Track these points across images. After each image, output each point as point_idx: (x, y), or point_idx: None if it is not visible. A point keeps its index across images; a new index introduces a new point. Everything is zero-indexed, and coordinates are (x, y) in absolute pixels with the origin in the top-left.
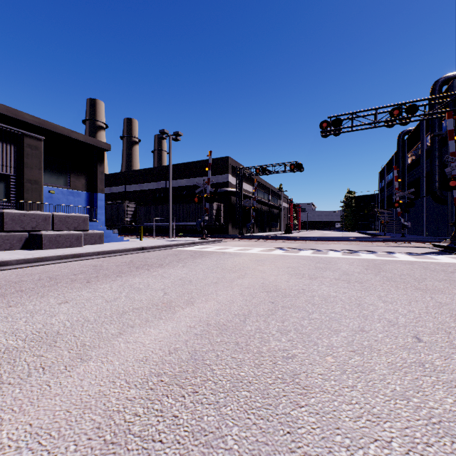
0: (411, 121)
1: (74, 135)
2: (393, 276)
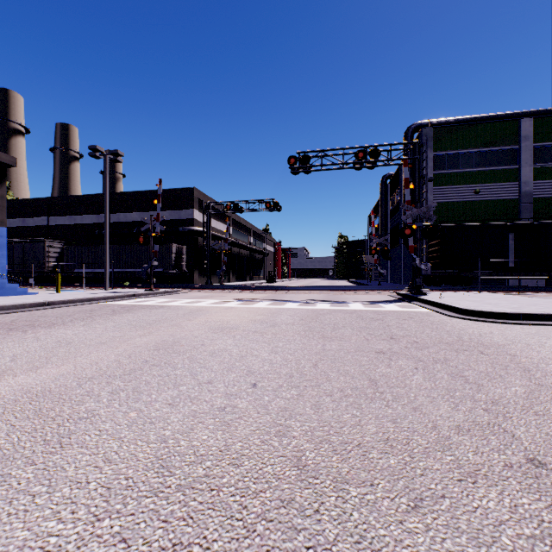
0: (376, 166)
1: None
2: (318, 325)
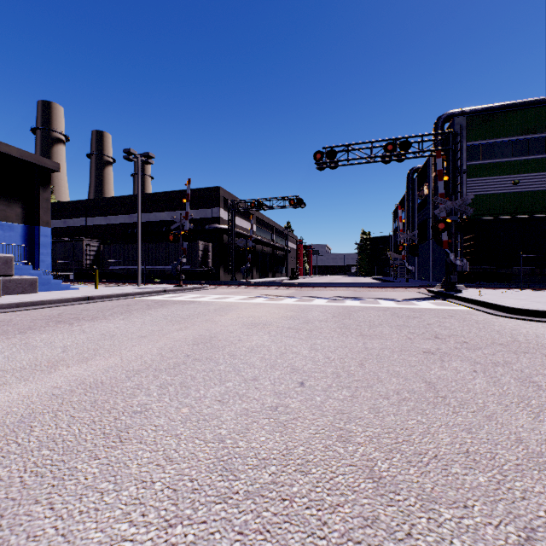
0: (406, 158)
1: (3, 148)
2: (353, 323)
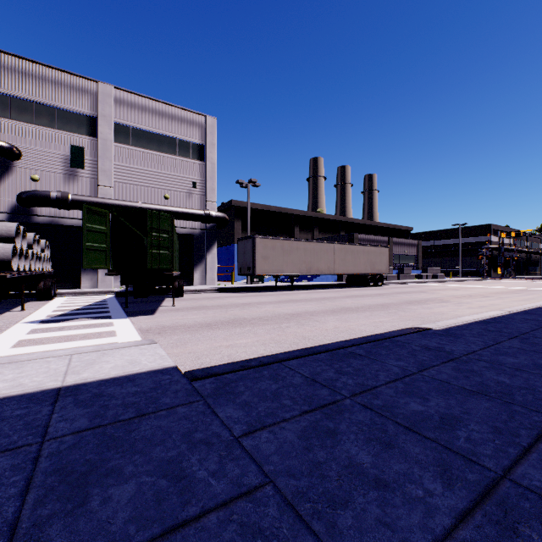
0: None
1: (401, 228)
2: None
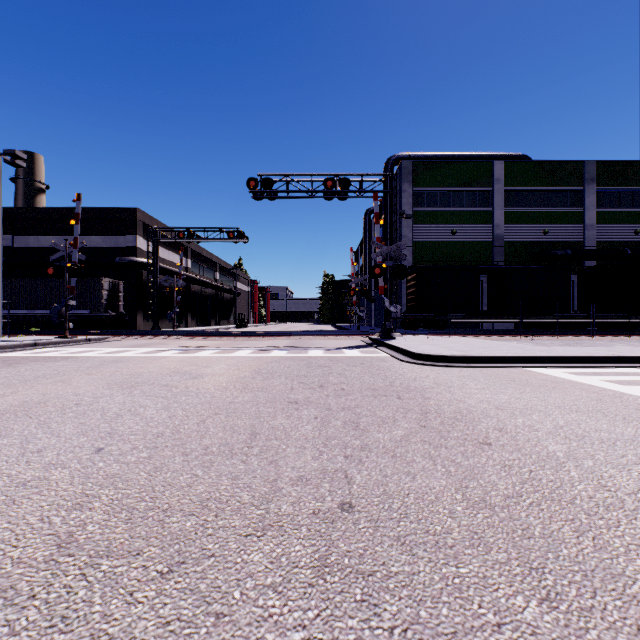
0: (347, 197)
1: None
2: (251, 375)
